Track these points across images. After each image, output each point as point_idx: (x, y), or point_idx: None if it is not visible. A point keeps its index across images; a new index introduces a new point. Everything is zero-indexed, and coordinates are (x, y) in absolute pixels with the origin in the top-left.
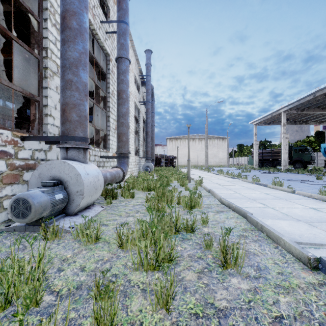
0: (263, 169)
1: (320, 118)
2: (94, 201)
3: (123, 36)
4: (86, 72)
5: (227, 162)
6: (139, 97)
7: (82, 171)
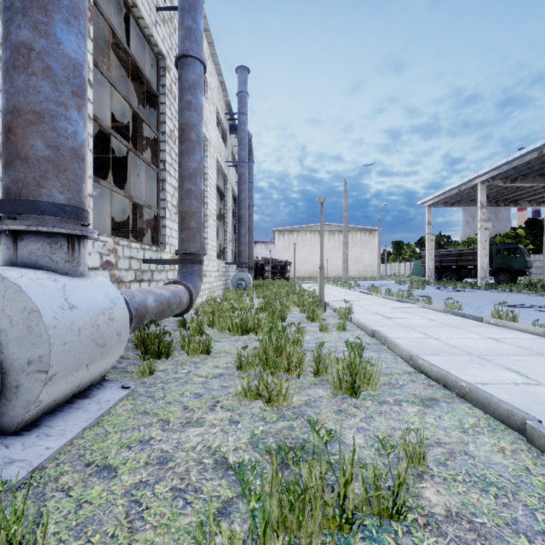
0: (443, 284)
1: (540, 195)
2: (106, 373)
3: (190, 13)
4: (77, 33)
5: (379, 271)
6: (225, 153)
7: (50, 299)
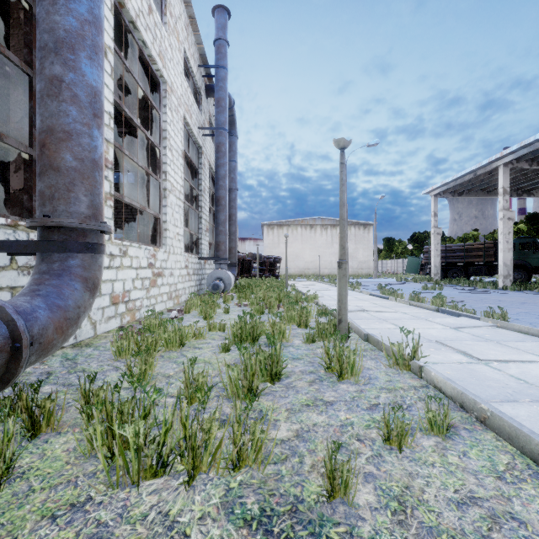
0: (457, 283)
1: None
2: None
3: None
4: None
5: (375, 268)
6: (199, 117)
7: None
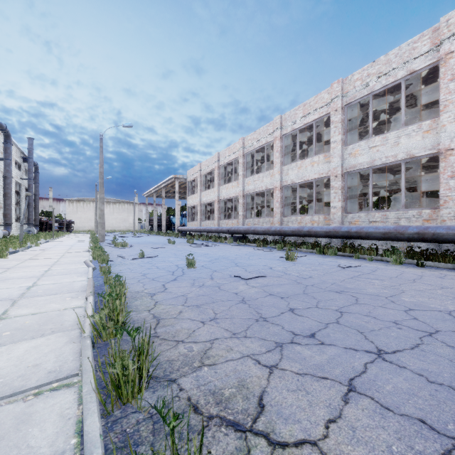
0: (144, 233)
1: None
2: None
3: (8, 166)
4: None
5: (134, 227)
6: (21, 174)
7: None
